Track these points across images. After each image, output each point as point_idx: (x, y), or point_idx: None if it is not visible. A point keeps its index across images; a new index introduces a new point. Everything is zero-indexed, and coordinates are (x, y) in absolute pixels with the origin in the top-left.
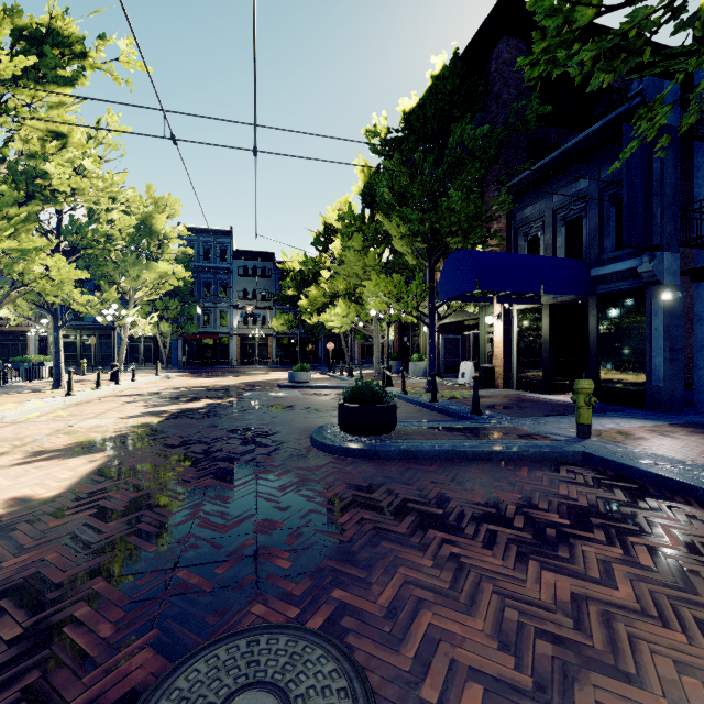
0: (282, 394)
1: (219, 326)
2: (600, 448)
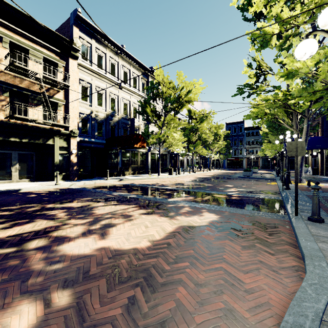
0: None
1: (239, 155)
2: None
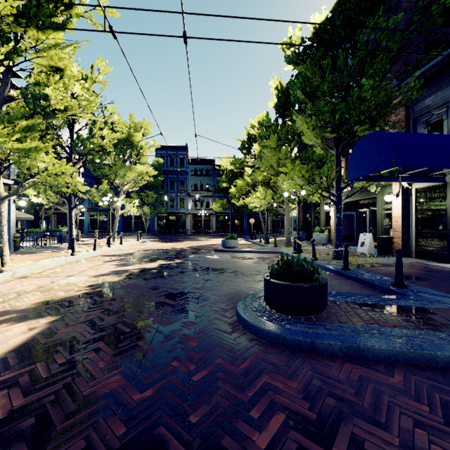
0: (216, 257)
1: (179, 208)
2: None
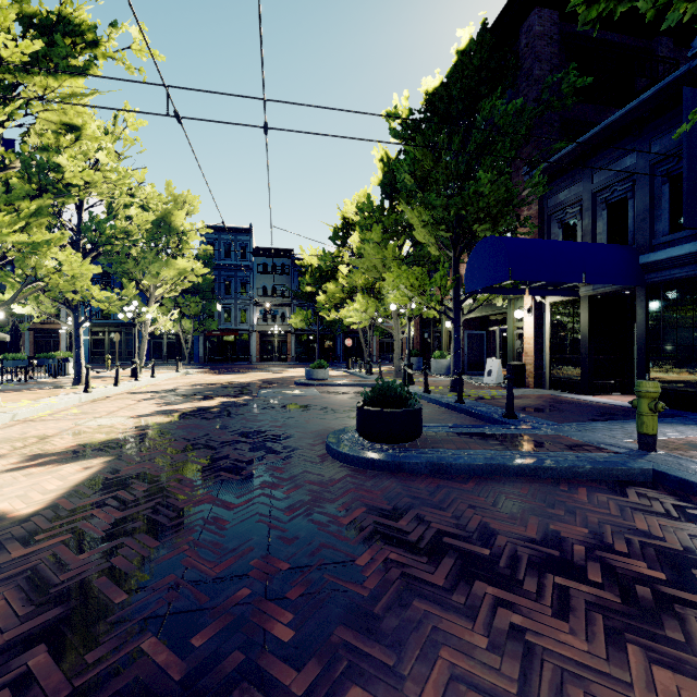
0: (298, 392)
1: (239, 322)
2: (673, 464)
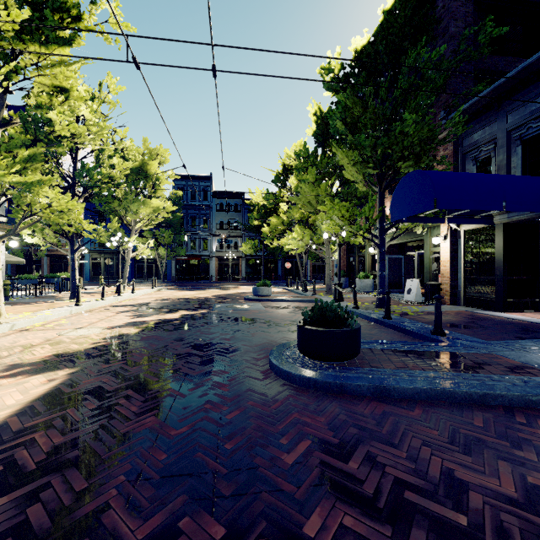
0: (246, 306)
1: (202, 250)
2: None
